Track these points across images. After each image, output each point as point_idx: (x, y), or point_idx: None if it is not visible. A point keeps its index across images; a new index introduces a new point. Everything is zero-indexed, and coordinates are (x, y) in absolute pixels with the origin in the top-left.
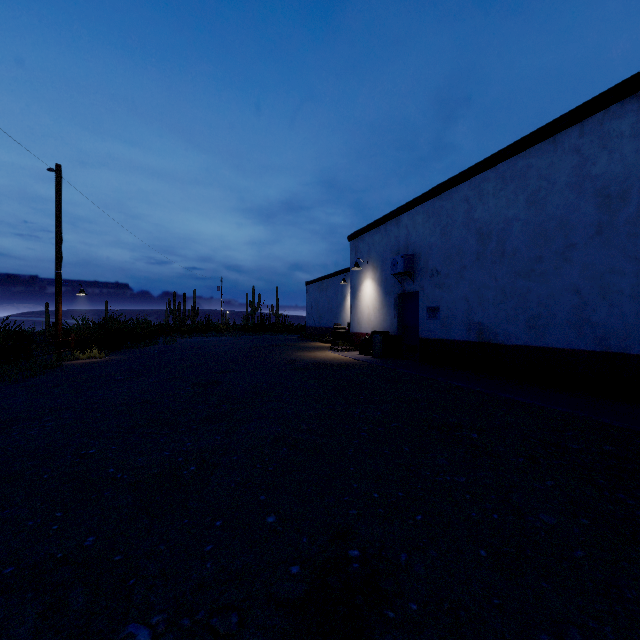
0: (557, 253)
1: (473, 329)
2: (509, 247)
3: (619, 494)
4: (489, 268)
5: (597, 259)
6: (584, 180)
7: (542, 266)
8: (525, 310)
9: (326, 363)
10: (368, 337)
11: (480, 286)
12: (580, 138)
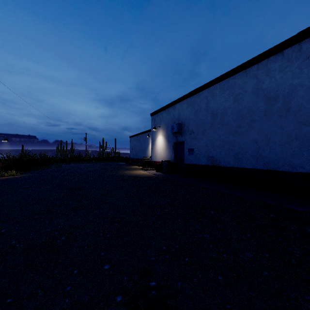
0: (247, 124)
1: (209, 159)
2: (226, 120)
3: (280, 239)
4: (217, 130)
5: (264, 127)
6: (259, 90)
7: (240, 130)
8: (233, 150)
9: (139, 176)
10: (160, 163)
11: (213, 139)
12: (257, 71)
